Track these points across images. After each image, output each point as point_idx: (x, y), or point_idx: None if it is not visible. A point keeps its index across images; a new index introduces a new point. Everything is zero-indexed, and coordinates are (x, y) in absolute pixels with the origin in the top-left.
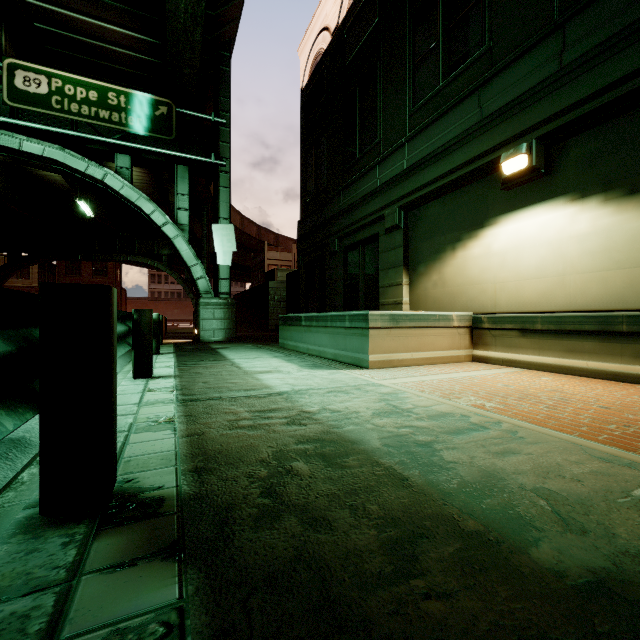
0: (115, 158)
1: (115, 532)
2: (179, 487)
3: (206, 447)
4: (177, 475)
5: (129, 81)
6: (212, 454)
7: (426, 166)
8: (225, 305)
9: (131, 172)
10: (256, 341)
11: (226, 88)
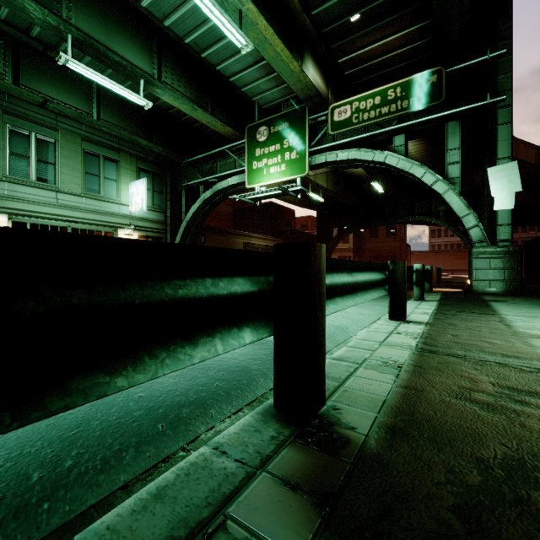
0: (393, 141)
1: (301, 449)
2: (367, 437)
3: (417, 407)
4: (373, 424)
5: (405, 73)
6: (419, 418)
7: None
8: (504, 253)
9: (405, 147)
10: None
11: (506, 13)
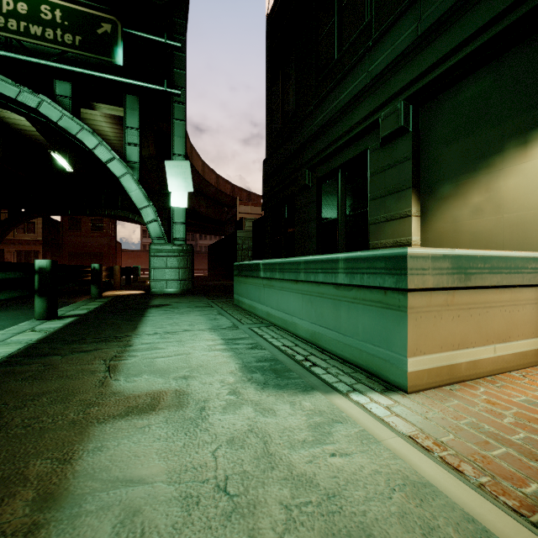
0: (54, 85)
1: None
2: None
3: None
4: None
5: None
6: None
7: (465, 11)
8: (179, 252)
9: (74, 102)
10: (213, 293)
11: (181, 8)
